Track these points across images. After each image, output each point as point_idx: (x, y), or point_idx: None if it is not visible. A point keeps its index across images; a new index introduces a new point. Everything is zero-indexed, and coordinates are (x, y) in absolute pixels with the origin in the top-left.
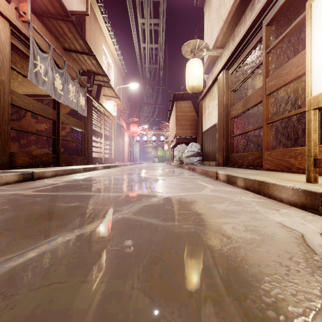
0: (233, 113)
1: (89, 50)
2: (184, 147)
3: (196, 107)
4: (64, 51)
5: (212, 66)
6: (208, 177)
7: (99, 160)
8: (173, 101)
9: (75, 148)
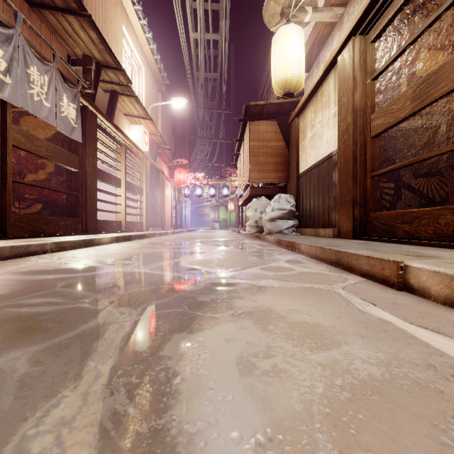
0: (381, 124)
1: (77, 3)
2: (265, 202)
3: (285, 132)
4: (25, 4)
5: (316, 52)
6: (349, 272)
7: (114, 225)
8: (245, 121)
9: (63, 203)
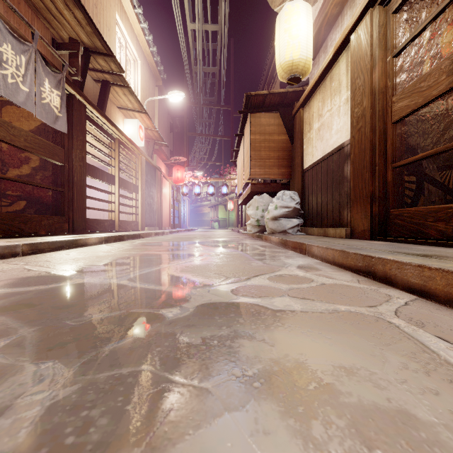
0: (405, 106)
1: None
2: (267, 199)
3: (289, 125)
4: None
5: (323, 37)
6: (387, 285)
7: (106, 224)
8: (246, 113)
9: (49, 200)
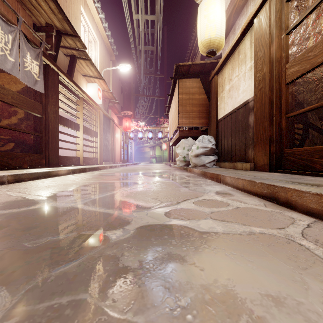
0: (296, 71)
1: None
2: (191, 142)
3: (207, 87)
4: None
5: (232, 23)
6: (288, 208)
7: (74, 160)
8: (175, 78)
9: (31, 142)
